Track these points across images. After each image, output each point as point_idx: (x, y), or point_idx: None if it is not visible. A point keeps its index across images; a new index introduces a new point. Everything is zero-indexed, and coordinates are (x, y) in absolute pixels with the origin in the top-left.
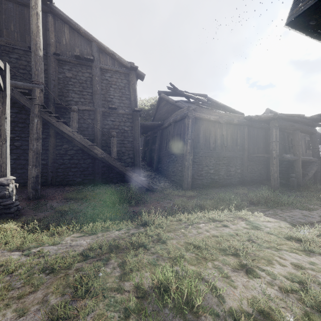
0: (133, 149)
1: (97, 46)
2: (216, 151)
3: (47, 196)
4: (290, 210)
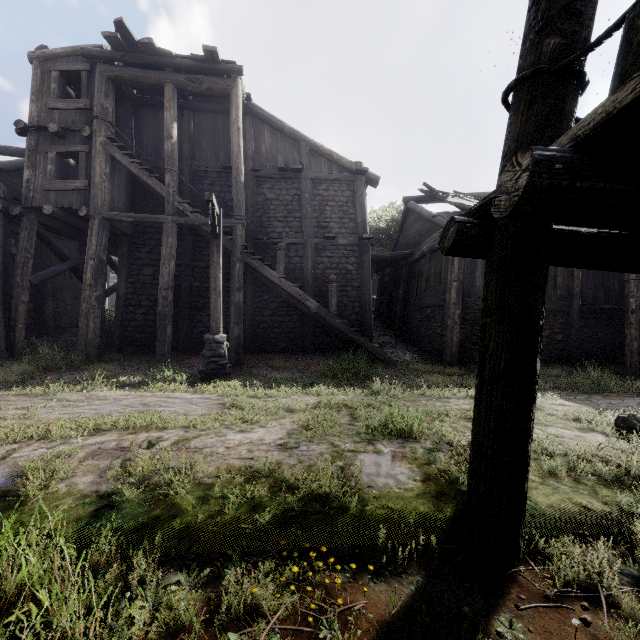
0: (361, 299)
1: (307, 147)
2: None
3: (250, 364)
4: (622, 397)
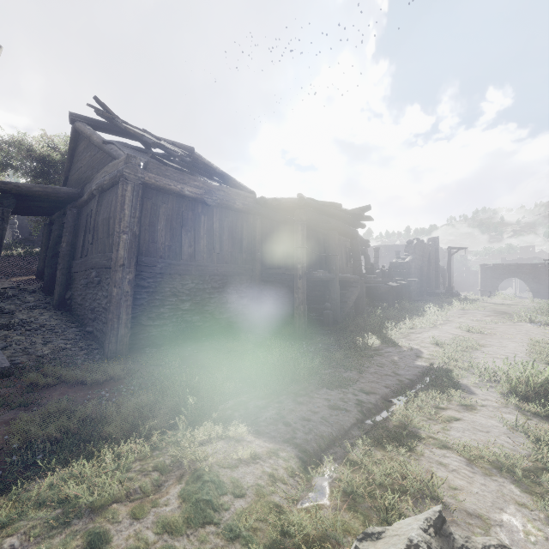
0: None
1: None
2: (197, 262)
3: None
4: (311, 394)
